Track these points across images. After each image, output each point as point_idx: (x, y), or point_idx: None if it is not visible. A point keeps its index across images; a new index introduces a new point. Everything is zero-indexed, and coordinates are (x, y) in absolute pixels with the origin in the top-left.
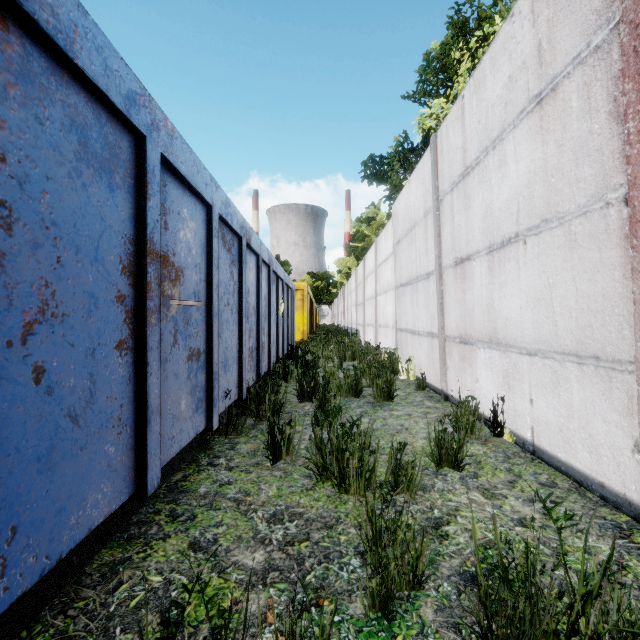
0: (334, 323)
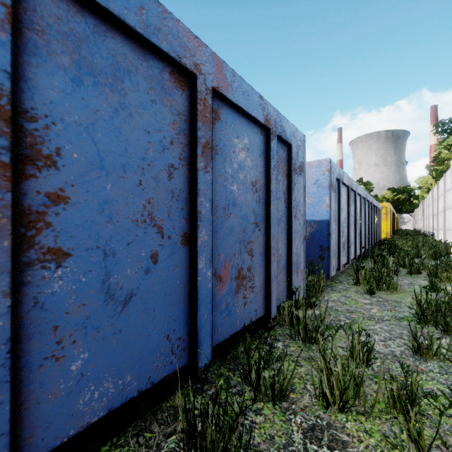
0: (415, 228)
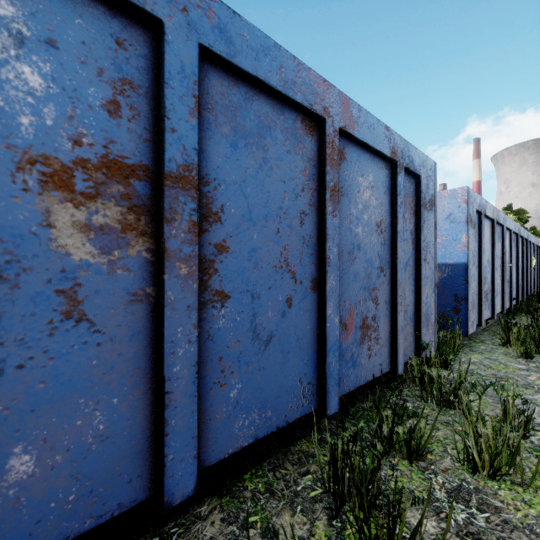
0: None
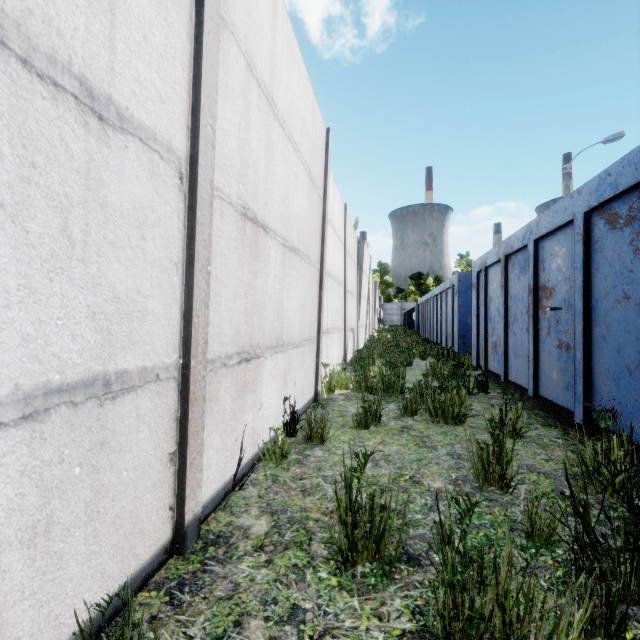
0: None
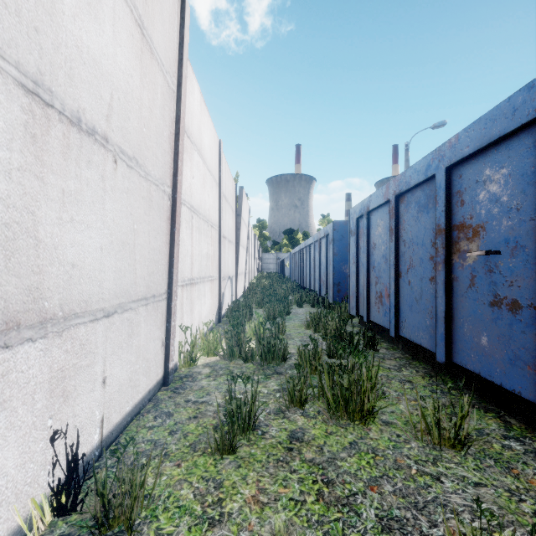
0: None
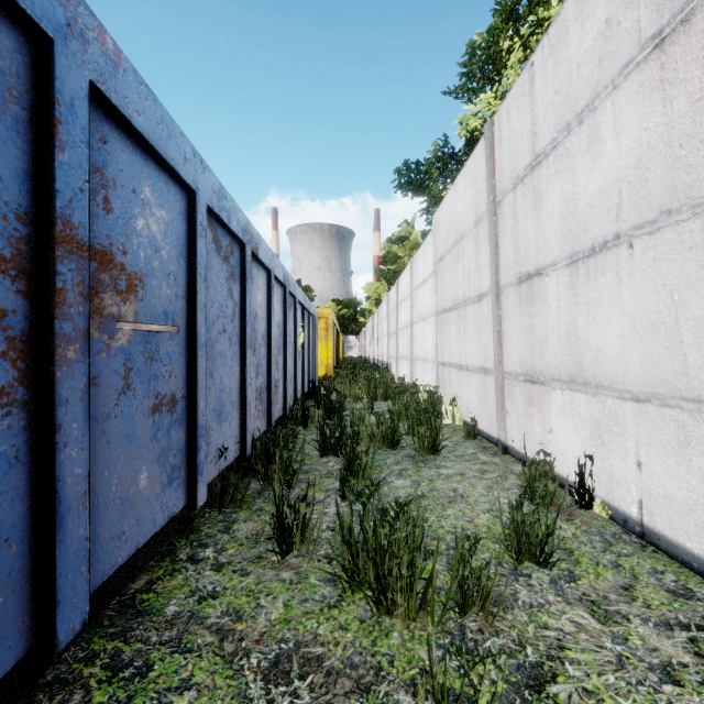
0: (362, 355)
